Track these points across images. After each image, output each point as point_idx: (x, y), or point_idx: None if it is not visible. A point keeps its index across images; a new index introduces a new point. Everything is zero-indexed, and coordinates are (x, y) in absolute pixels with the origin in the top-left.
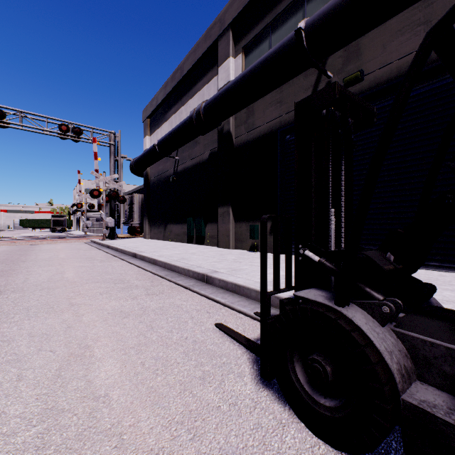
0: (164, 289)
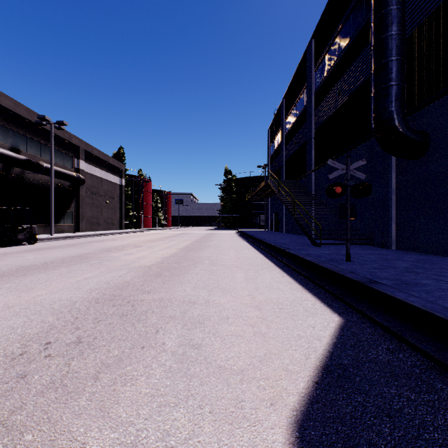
0: None
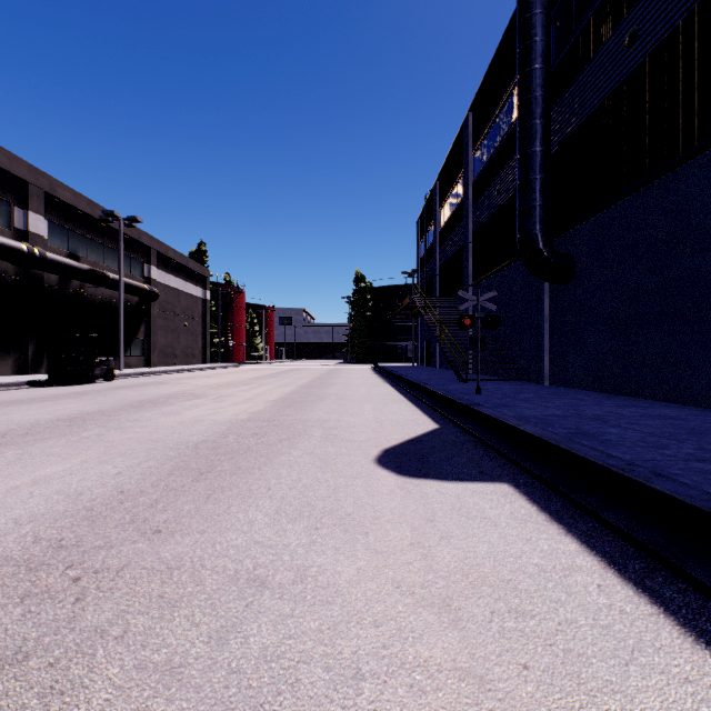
0: None
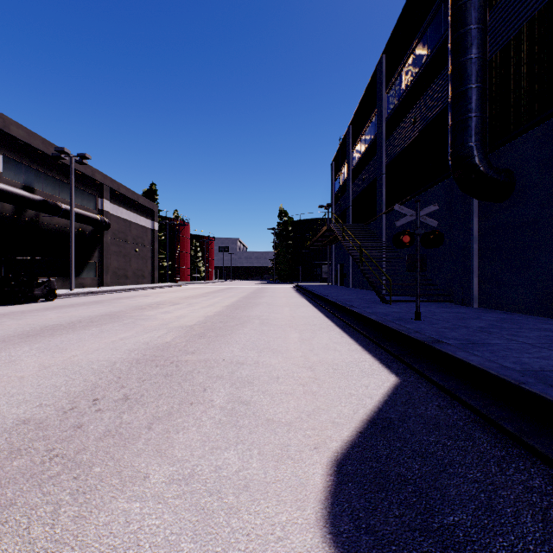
0: None
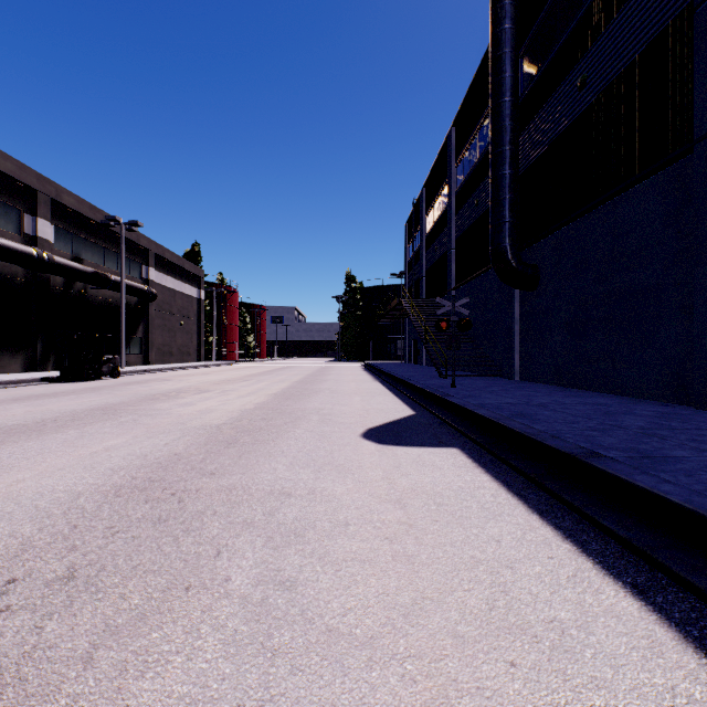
0: (7, 389)
